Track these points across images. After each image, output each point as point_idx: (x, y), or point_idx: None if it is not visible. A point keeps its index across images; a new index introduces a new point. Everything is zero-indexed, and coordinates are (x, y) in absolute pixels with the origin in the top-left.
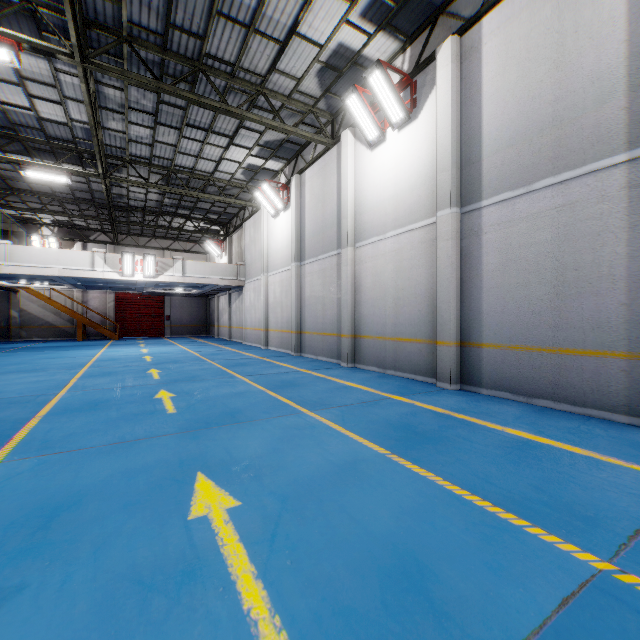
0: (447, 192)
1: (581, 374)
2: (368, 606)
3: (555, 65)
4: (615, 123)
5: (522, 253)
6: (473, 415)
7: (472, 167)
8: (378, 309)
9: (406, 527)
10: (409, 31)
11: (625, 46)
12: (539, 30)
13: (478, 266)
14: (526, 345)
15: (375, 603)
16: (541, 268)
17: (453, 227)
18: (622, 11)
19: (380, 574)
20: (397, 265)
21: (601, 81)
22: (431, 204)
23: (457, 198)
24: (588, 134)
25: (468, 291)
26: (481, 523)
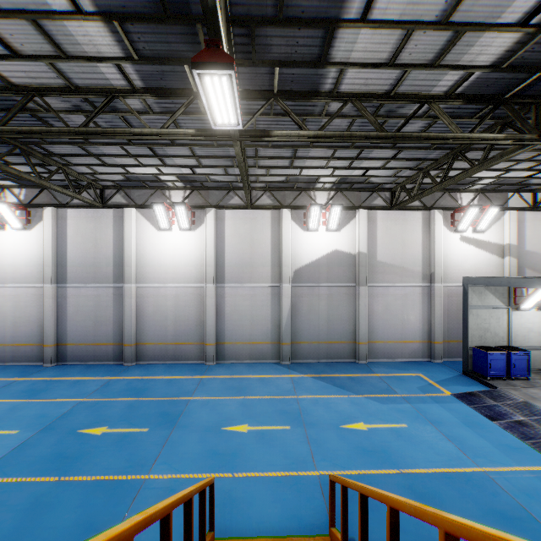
0: (50, 277)
1: (102, 351)
2: (35, 422)
3: (95, 246)
4: (111, 274)
5: (84, 308)
6: (61, 376)
7: (63, 268)
8: (0, 328)
9: (40, 411)
10: (26, 184)
11: (113, 252)
12: (89, 230)
13: (66, 311)
14: (85, 343)
15: (36, 421)
16: (90, 315)
17: (53, 293)
18: (112, 242)
19: (36, 418)
20: (16, 304)
21: (107, 259)
22: (40, 277)
23: (55, 280)
24: (104, 274)
25: (61, 321)
26: (60, 403)
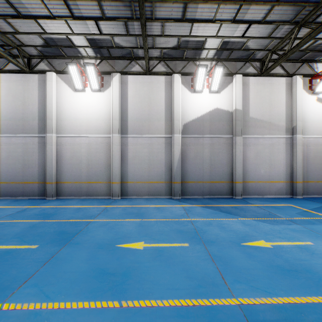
0: None
1: (29, 188)
2: None
3: (23, 103)
4: (36, 126)
5: (14, 154)
6: None
7: None
8: None
9: None
10: None
11: (38, 109)
12: (19, 91)
13: None
14: (15, 181)
15: None
16: (19, 159)
17: None
18: (37, 100)
19: None
20: None
21: (33, 114)
22: None
23: None
24: (31, 126)
25: None
26: None
